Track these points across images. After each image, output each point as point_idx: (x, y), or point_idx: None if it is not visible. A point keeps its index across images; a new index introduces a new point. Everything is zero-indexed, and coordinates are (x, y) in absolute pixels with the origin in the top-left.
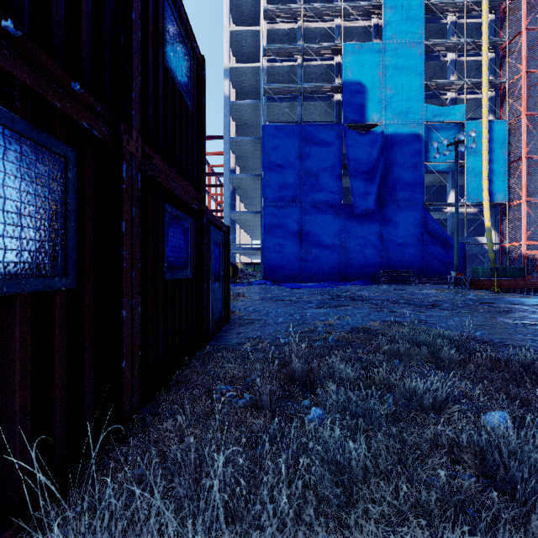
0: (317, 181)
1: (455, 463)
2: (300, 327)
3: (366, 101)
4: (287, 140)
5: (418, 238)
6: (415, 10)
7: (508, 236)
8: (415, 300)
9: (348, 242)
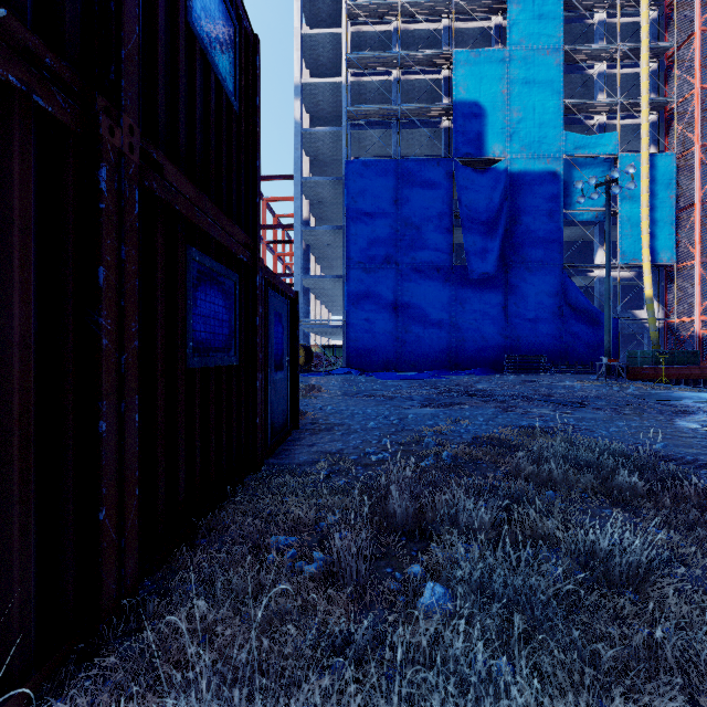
0: (419, 235)
1: (695, 704)
2: (399, 436)
3: (485, 127)
4: (378, 181)
5: (554, 311)
6: (551, 5)
7: (674, 309)
8: (556, 396)
9: (460, 317)
